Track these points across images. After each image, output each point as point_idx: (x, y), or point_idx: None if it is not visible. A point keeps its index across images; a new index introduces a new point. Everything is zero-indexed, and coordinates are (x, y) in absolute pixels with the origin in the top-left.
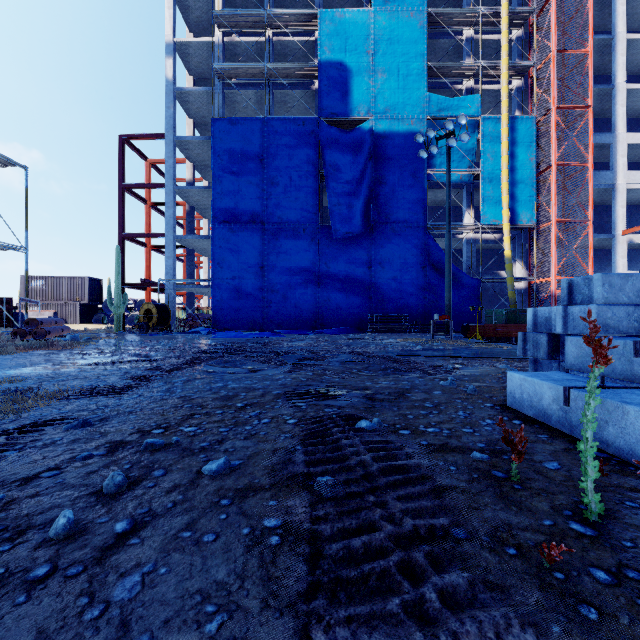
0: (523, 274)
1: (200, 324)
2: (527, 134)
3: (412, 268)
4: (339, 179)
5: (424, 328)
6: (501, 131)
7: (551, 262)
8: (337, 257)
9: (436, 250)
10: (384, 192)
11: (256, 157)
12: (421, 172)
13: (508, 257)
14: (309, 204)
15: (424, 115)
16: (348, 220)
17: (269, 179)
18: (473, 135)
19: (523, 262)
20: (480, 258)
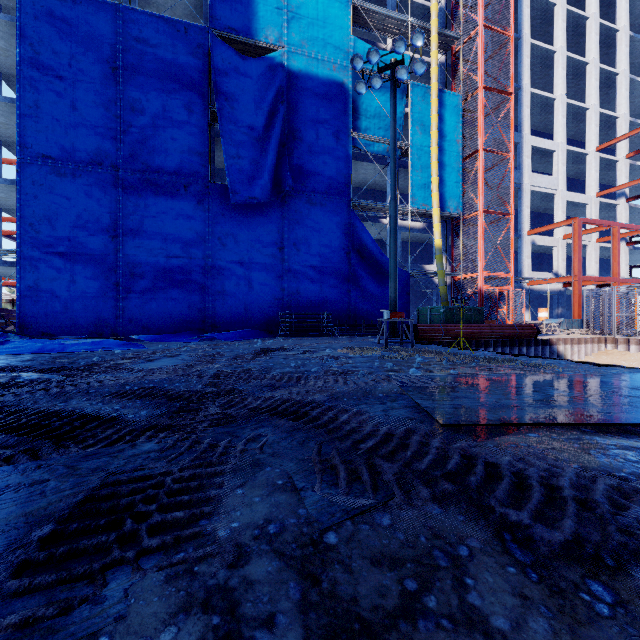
0: (446, 269)
1: (4, 326)
2: (454, 112)
3: (334, 253)
4: (239, 121)
5: (351, 330)
6: (431, 102)
7: (478, 256)
8: (236, 231)
9: (363, 232)
10: (300, 151)
11: (104, 62)
12: (345, 133)
13: (439, 247)
14: (194, 150)
15: (348, 62)
16: (252, 180)
17: (127, 101)
18: (401, 102)
19: (446, 256)
20: (409, 247)
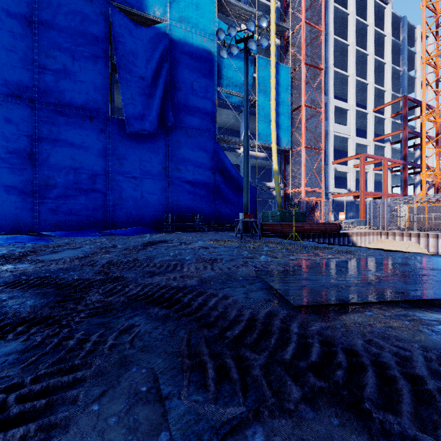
0: (280, 185)
1: None
2: (286, 79)
3: (204, 172)
4: (133, 72)
5: (216, 227)
6: (271, 70)
7: (302, 177)
8: (131, 154)
9: (224, 158)
10: (179, 97)
11: (22, 16)
12: (212, 87)
13: (276, 170)
14: (97, 91)
15: (214, 37)
16: (143, 117)
17: (42, 49)
18: (251, 69)
19: (280, 176)
20: (256, 169)
